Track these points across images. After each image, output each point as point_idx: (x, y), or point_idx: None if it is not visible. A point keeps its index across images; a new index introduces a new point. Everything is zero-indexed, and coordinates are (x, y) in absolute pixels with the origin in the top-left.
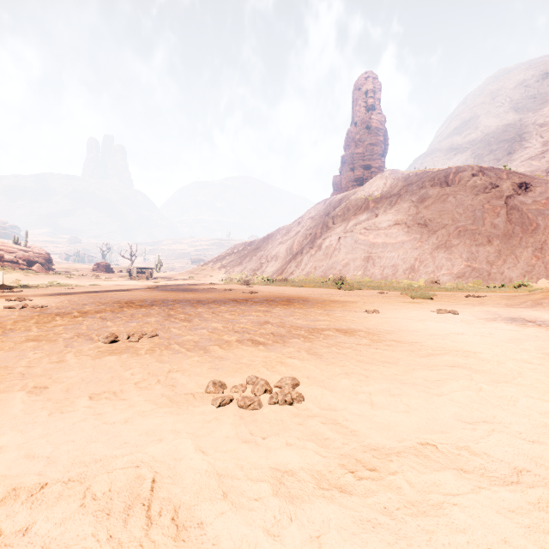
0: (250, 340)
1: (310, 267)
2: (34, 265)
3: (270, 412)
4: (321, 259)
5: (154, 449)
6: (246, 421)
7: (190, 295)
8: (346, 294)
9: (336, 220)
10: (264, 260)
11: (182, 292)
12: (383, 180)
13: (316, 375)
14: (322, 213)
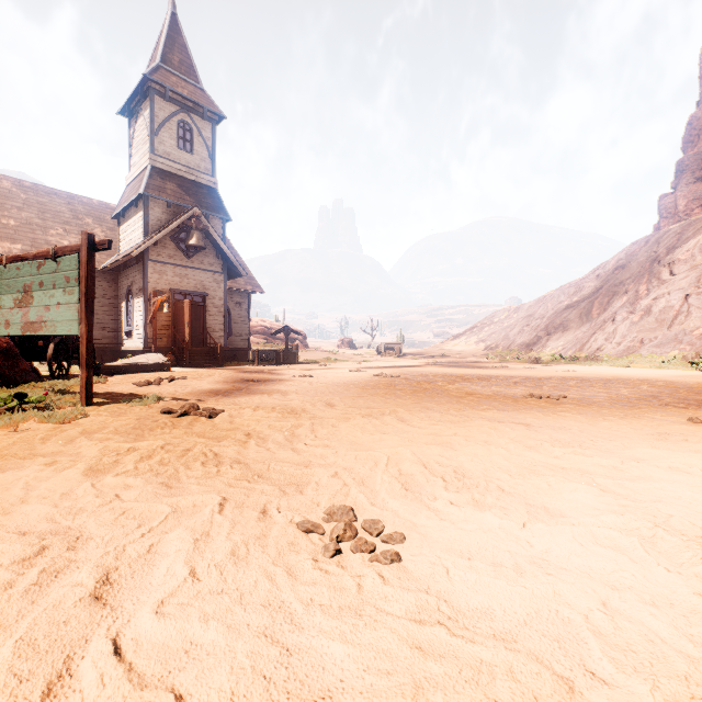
0: (667, 405)
1: (630, 340)
2: (295, 342)
3: None
4: (651, 328)
5: None
6: None
7: (496, 372)
8: None
9: (677, 269)
10: (543, 331)
11: (477, 369)
12: None
13: None
14: (643, 257)
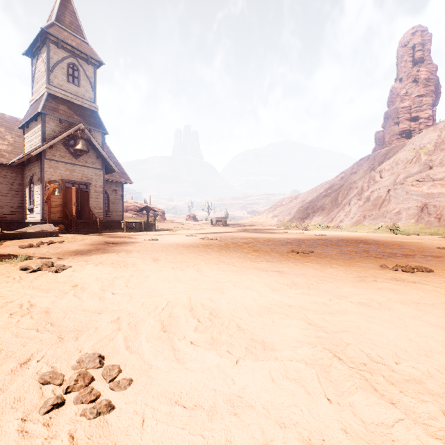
0: (371, 256)
1: (358, 216)
2: (157, 216)
3: (421, 273)
4: (369, 209)
5: (388, 275)
6: (413, 274)
7: (279, 236)
8: (406, 238)
9: (384, 174)
10: (310, 210)
11: (268, 234)
12: (437, 132)
13: (431, 267)
14: (366, 167)
